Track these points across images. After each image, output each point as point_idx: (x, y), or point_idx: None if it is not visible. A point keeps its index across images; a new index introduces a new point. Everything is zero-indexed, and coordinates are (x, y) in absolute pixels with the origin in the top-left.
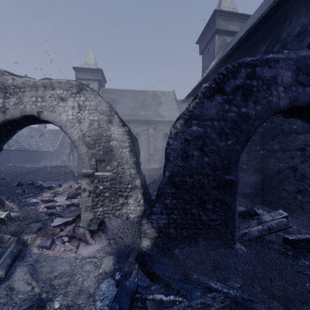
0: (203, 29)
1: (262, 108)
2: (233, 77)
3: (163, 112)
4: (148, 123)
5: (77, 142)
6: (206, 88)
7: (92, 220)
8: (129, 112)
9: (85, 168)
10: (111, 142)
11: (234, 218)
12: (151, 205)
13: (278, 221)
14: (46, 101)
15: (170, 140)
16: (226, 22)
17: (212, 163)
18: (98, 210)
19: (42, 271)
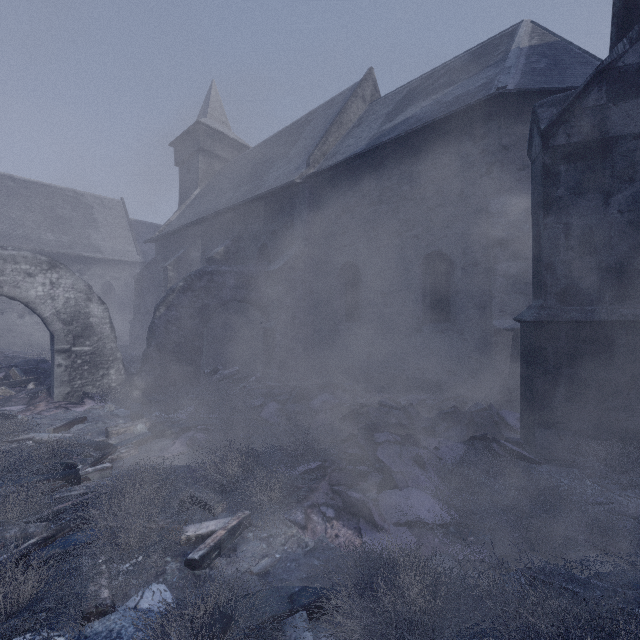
0: (181, 134)
1: (217, 301)
2: (199, 280)
3: (101, 240)
4: (67, 259)
5: (50, 319)
6: (182, 287)
7: (69, 394)
8: (10, 230)
9: (61, 344)
10: (91, 318)
11: (200, 370)
12: (131, 375)
13: (230, 371)
14: (7, 276)
15: (156, 320)
16: (214, 142)
17: (186, 335)
18: (76, 384)
19: (55, 418)
